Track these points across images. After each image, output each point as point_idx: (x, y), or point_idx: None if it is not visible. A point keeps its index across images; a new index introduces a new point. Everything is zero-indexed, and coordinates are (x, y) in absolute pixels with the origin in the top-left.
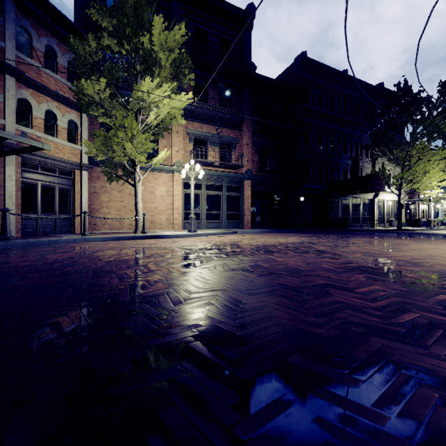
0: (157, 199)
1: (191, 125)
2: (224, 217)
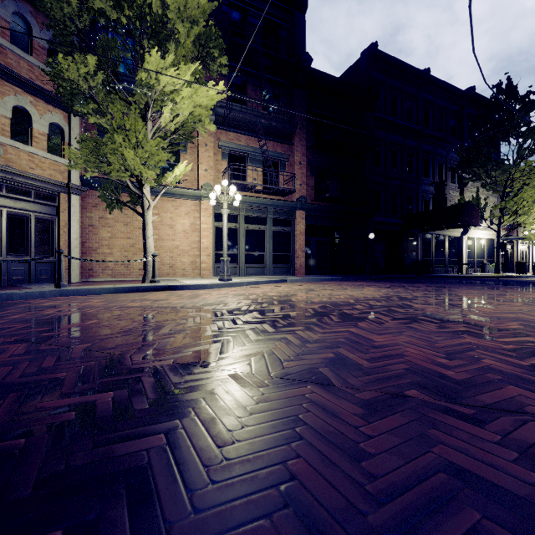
0: (179, 235)
1: (224, 135)
2: (269, 259)
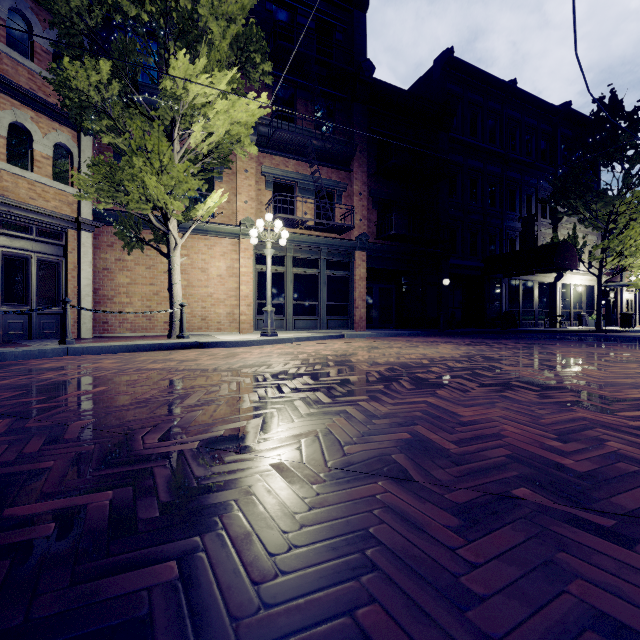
0: (213, 281)
1: (268, 160)
2: (323, 310)
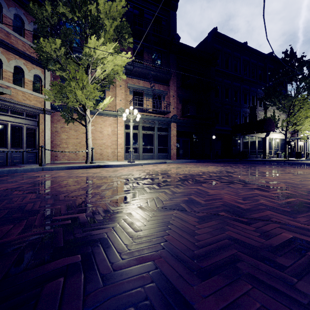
0: (105, 137)
1: (131, 80)
2: (156, 150)
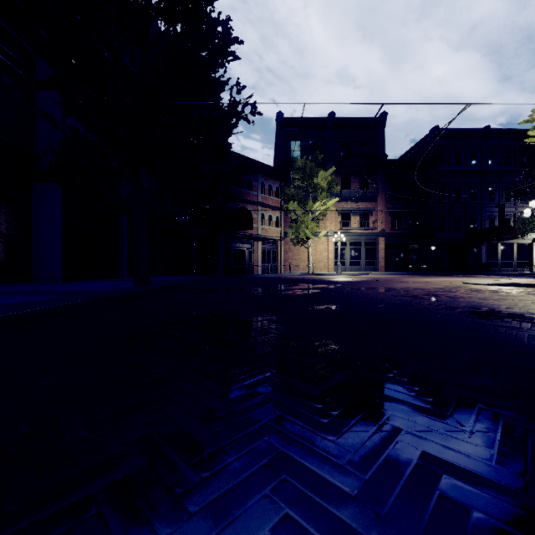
0: (318, 253)
1: (339, 204)
2: (363, 263)
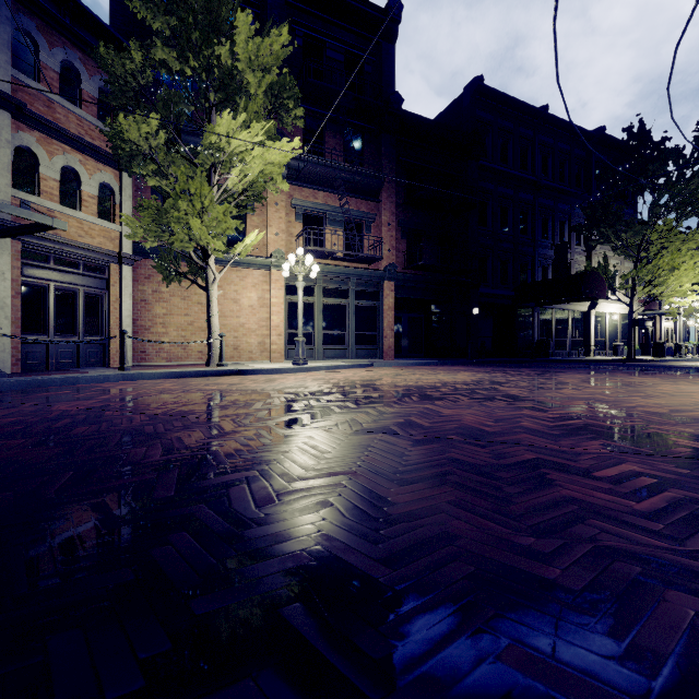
0: (244, 311)
1: (298, 192)
2: (352, 339)
